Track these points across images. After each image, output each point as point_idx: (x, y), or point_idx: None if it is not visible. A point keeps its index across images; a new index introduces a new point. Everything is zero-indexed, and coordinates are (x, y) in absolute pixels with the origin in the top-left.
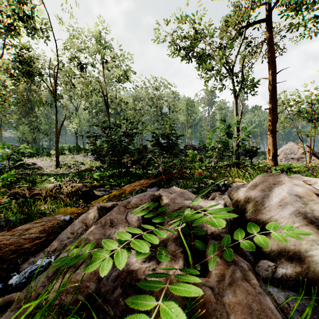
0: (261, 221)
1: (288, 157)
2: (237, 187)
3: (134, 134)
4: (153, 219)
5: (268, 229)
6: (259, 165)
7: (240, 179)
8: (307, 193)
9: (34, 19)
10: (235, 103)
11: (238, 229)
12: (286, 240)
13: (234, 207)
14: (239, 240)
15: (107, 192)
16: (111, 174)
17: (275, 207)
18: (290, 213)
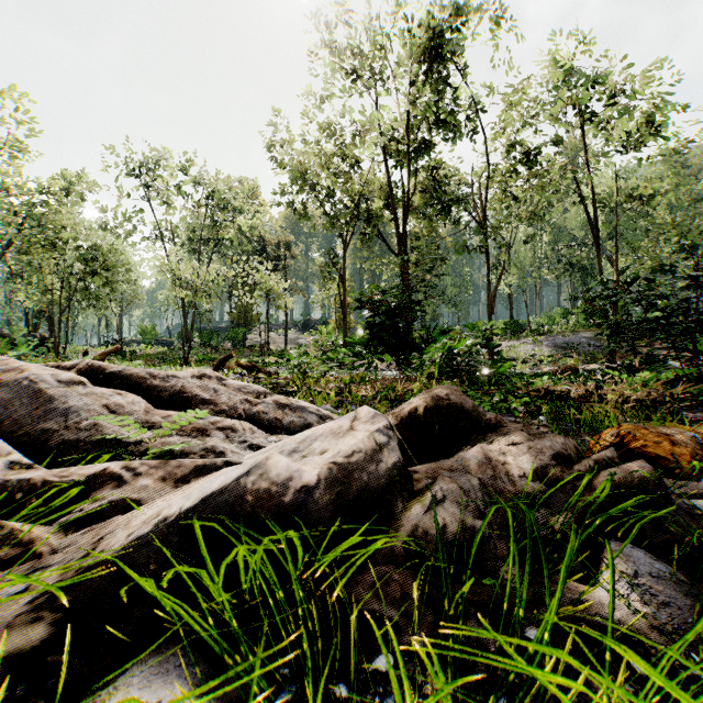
0: None
1: None
2: None
3: None
4: None
5: None
6: None
7: None
8: None
9: (460, 107)
10: None
11: None
12: None
13: None
14: None
15: (697, 414)
16: (670, 379)
17: None
18: None
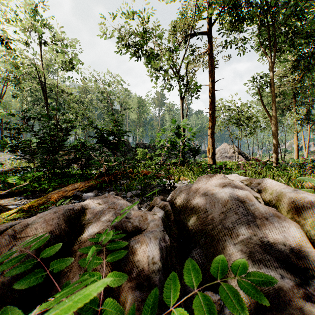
0: (204, 233)
1: (223, 155)
2: (180, 189)
3: (72, 128)
4: (20, 279)
5: (215, 277)
6: (202, 163)
7: (185, 177)
8: (248, 196)
9: None
10: (181, 104)
11: (172, 274)
12: (245, 312)
13: (176, 214)
14: (172, 308)
15: (25, 202)
16: (40, 177)
17: (218, 214)
18: (233, 221)
